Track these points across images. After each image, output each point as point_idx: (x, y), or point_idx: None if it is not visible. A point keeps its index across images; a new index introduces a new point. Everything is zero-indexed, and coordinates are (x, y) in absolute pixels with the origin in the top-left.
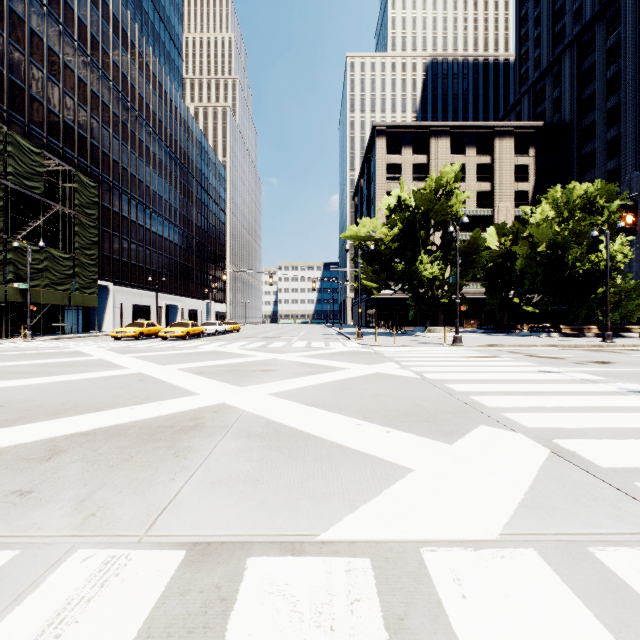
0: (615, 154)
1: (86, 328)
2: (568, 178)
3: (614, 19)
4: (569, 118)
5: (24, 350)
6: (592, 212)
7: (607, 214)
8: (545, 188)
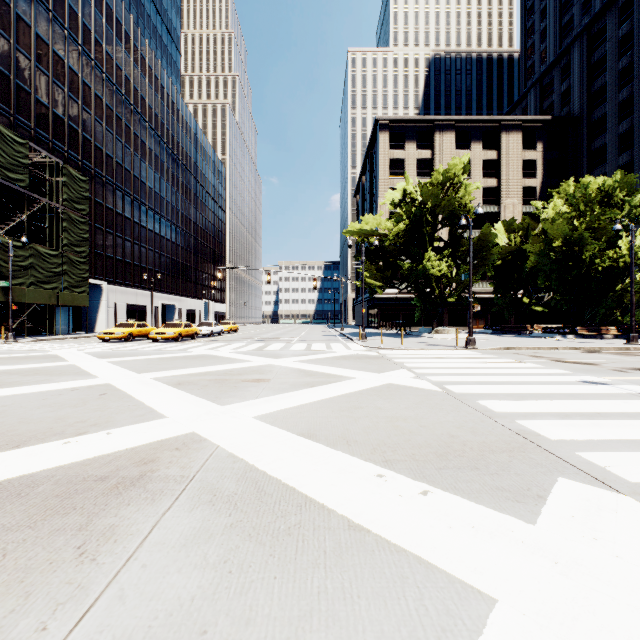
0: (627, 148)
1: (78, 329)
2: (577, 173)
3: (626, 7)
4: (578, 111)
5: None
6: (610, 206)
7: (626, 208)
8: (553, 184)
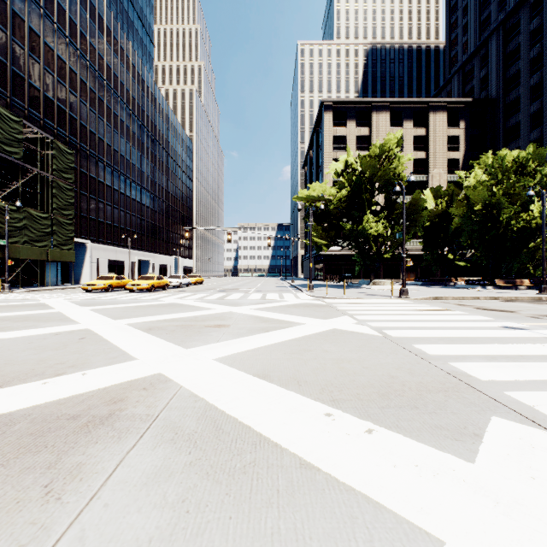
0: (538, 125)
1: (66, 281)
2: (494, 147)
3: (537, 5)
4: (495, 94)
5: None
6: (523, 175)
7: (538, 176)
8: (474, 156)
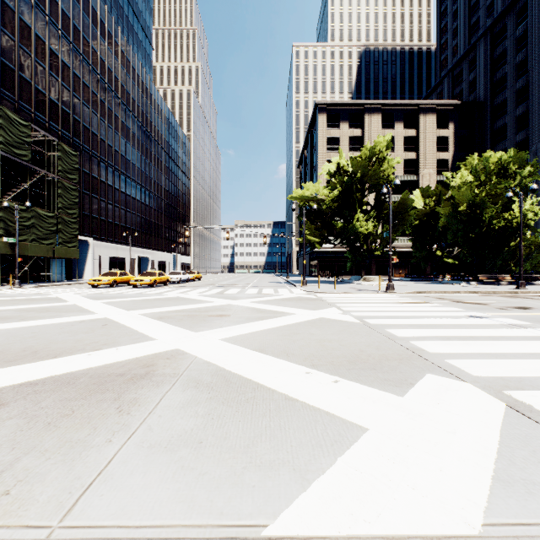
0: (523, 127)
1: (69, 277)
2: (482, 148)
3: (522, 12)
4: (483, 97)
5: (9, 296)
6: (505, 176)
7: (519, 178)
8: (462, 157)
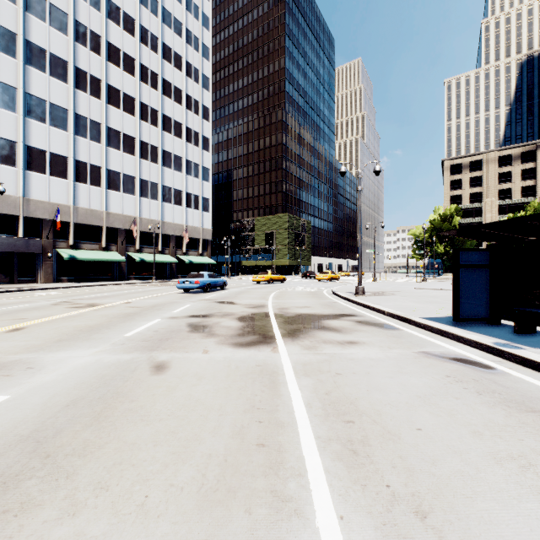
0: None
1: None
2: None
3: None
4: None
5: None
6: None
7: None
8: None
